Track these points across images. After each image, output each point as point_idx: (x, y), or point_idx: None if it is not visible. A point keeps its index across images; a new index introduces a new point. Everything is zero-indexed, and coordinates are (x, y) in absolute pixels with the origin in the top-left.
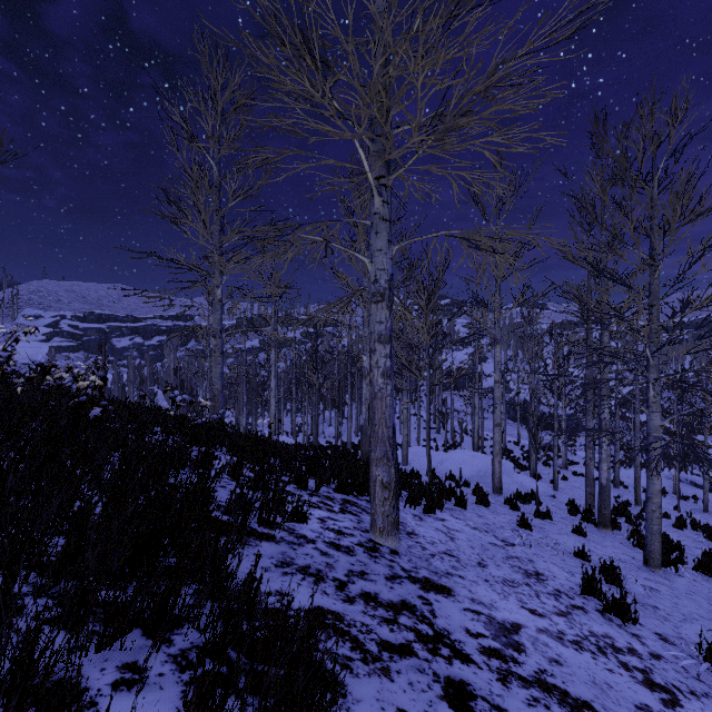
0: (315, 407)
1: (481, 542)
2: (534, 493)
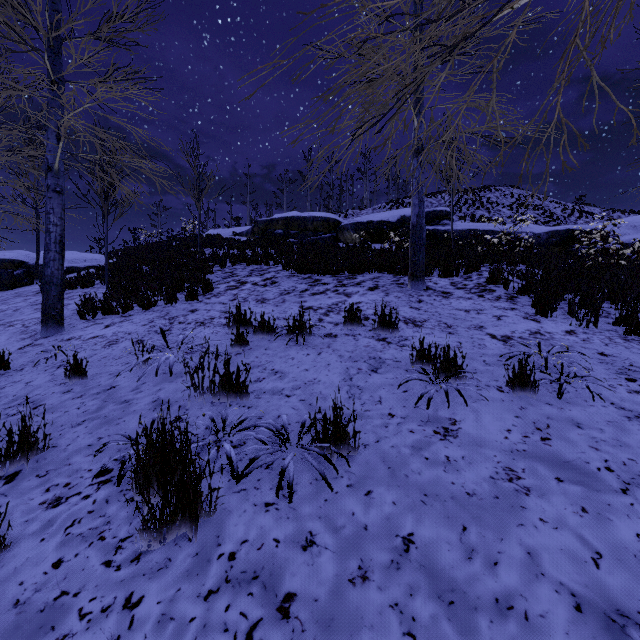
0: None
1: (475, 321)
2: None
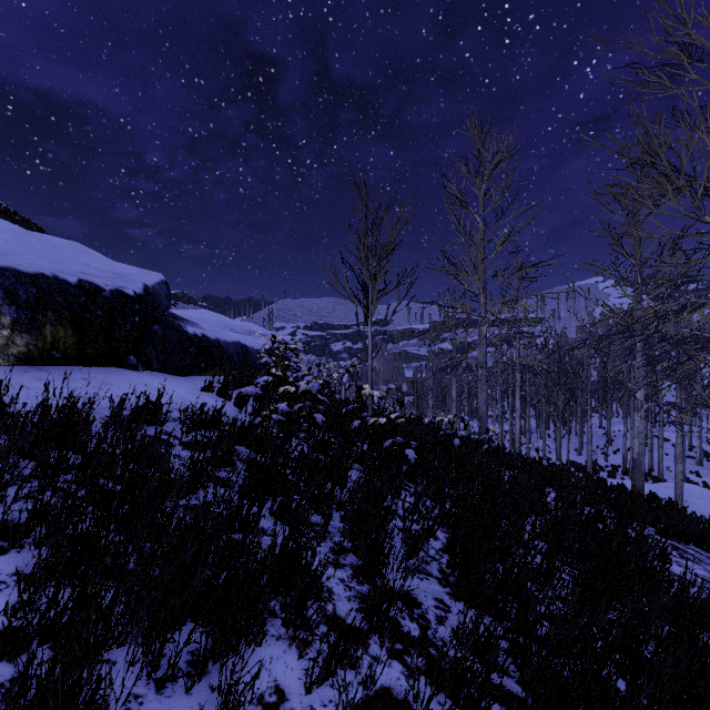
0: (544, 424)
1: None
2: None
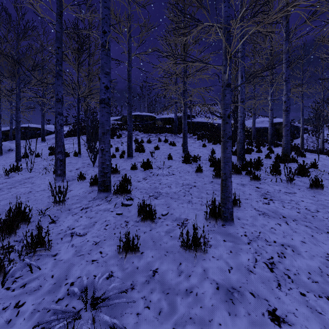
0: None
1: None
2: (313, 162)
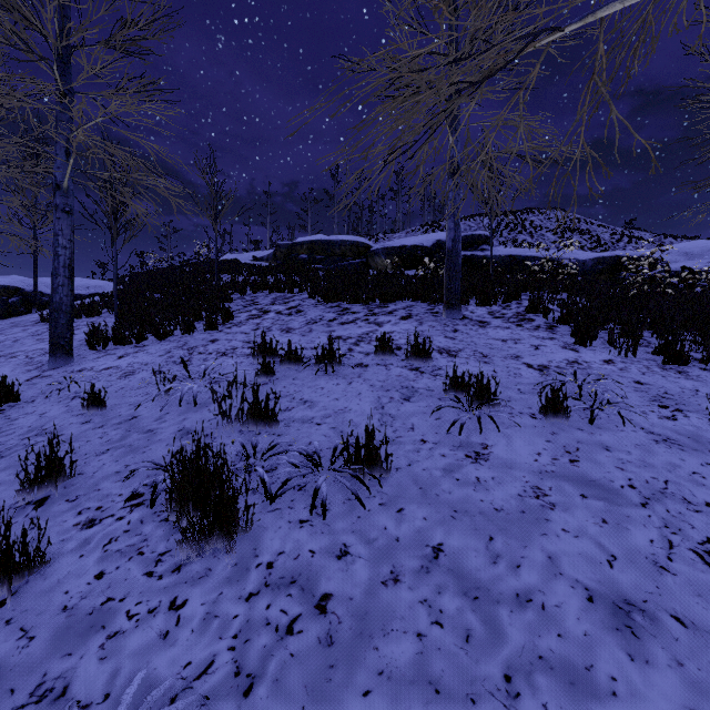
0: None
1: (512, 351)
2: None
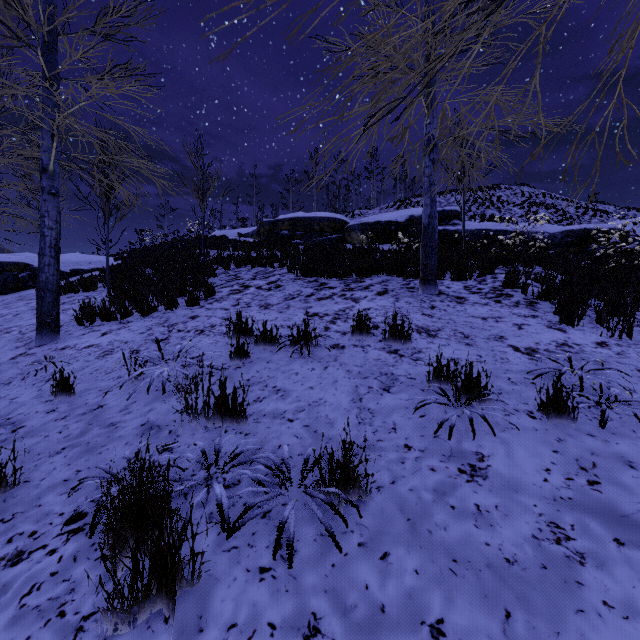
0: None
1: (495, 331)
2: None
